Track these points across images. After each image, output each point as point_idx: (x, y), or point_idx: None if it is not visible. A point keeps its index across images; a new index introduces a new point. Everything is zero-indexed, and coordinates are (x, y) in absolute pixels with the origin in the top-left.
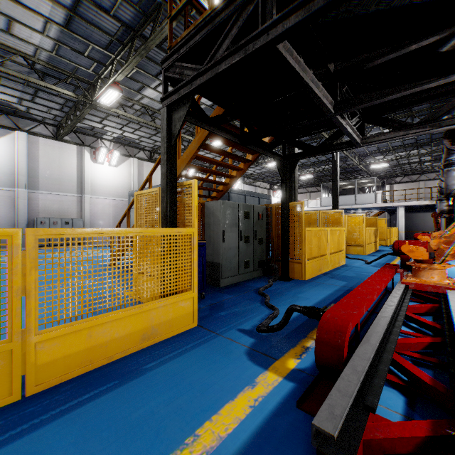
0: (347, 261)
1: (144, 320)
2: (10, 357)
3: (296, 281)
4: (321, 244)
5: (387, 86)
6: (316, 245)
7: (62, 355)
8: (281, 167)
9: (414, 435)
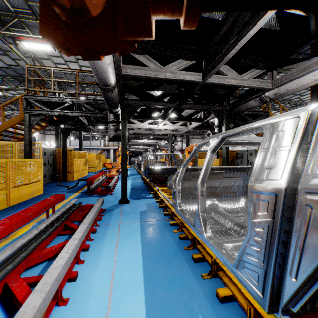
0: (89, 174)
1: (31, 189)
2: (7, 195)
3: (70, 181)
4: (79, 166)
5: (102, 123)
6: (77, 166)
7: (15, 196)
8: (63, 133)
9: (104, 189)
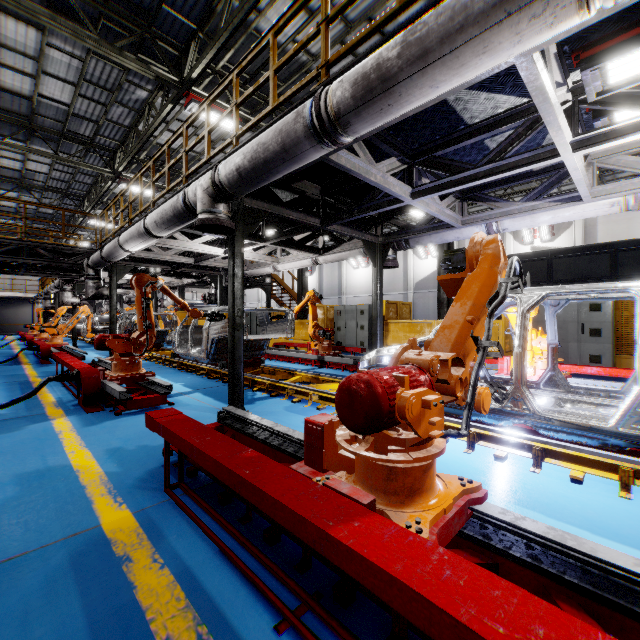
0: None
1: None
2: None
3: None
4: None
5: (50, 268)
6: None
7: None
8: None
9: None
